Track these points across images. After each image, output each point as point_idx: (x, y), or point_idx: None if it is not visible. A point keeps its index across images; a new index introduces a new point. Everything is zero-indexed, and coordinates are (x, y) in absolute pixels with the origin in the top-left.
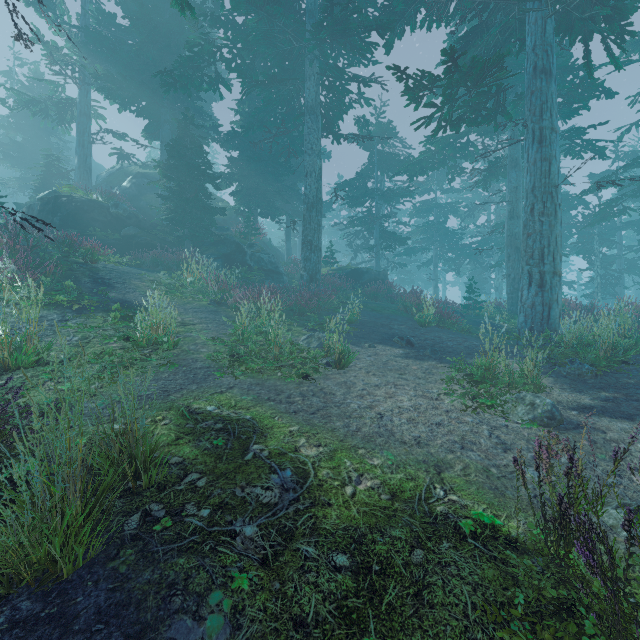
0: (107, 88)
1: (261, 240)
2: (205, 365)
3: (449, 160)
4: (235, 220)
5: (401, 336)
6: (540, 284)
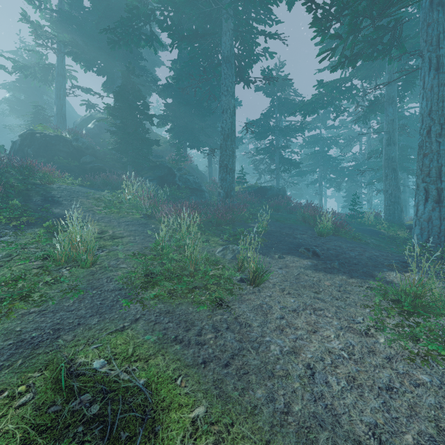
0: (73, 52)
1: (190, 166)
2: (118, 286)
3: (336, 100)
4: (170, 151)
5: (307, 247)
6: (437, 200)
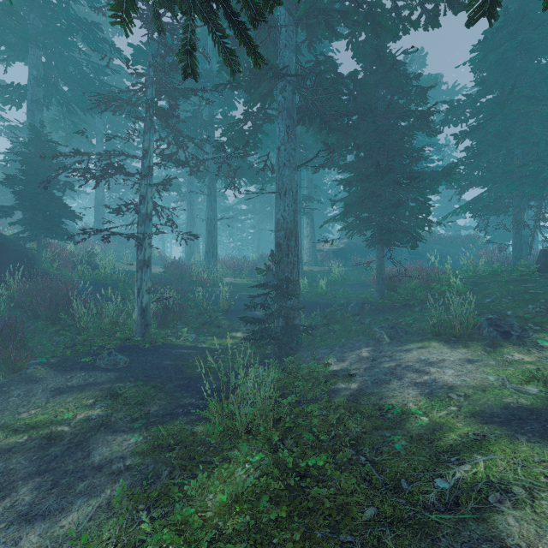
0: None
1: None
2: None
3: None
4: None
5: None
6: (190, 246)
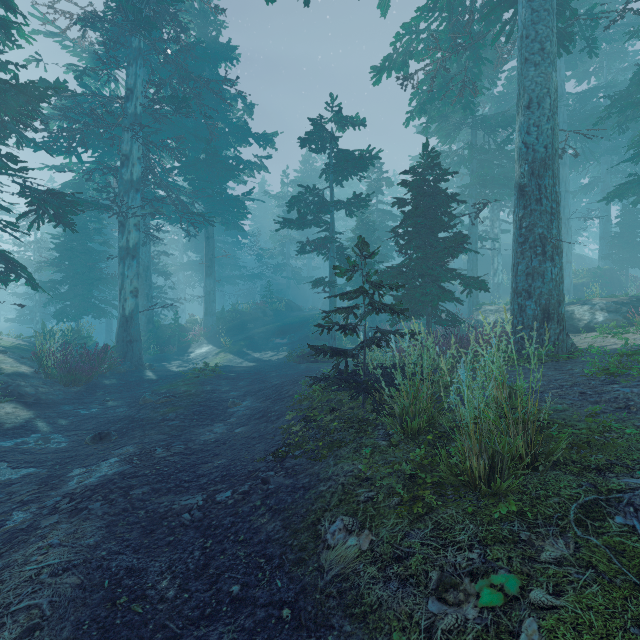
0: None
1: None
2: None
3: None
4: None
5: None
6: None
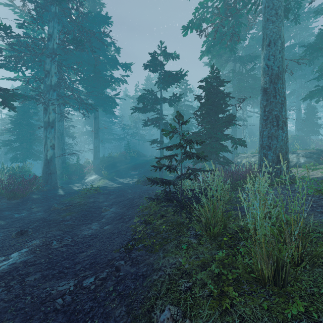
0: None
1: None
2: None
3: None
4: None
5: None
6: None
